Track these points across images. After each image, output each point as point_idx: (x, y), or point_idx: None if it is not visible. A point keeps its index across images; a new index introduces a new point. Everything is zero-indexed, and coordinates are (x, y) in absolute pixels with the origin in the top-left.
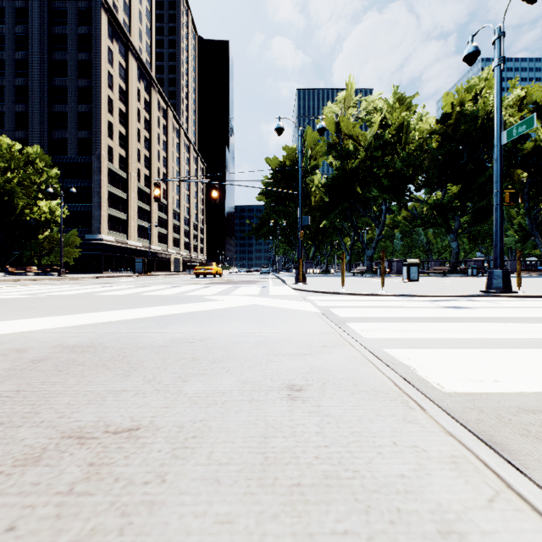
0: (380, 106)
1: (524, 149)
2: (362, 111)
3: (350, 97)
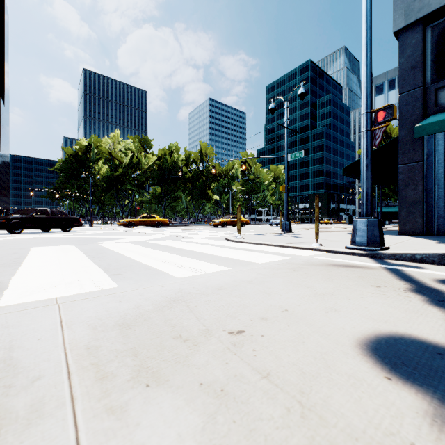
0: (131, 148)
1: (187, 176)
2: (123, 147)
3: (117, 139)
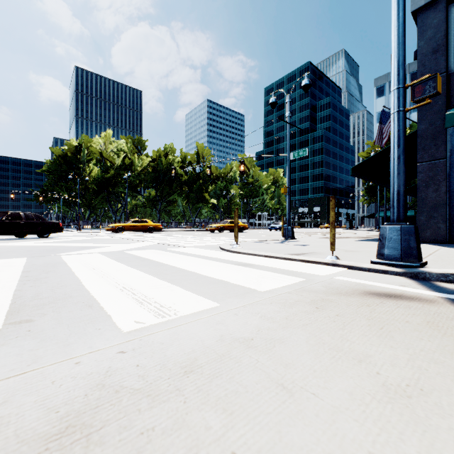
0: (124, 148)
1: (183, 179)
2: (115, 148)
3: (109, 139)
